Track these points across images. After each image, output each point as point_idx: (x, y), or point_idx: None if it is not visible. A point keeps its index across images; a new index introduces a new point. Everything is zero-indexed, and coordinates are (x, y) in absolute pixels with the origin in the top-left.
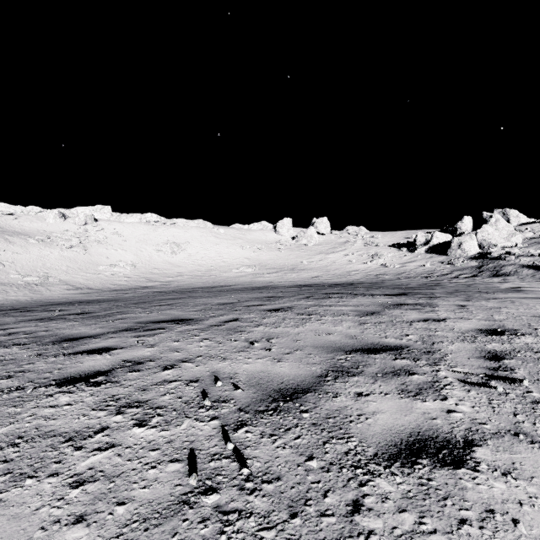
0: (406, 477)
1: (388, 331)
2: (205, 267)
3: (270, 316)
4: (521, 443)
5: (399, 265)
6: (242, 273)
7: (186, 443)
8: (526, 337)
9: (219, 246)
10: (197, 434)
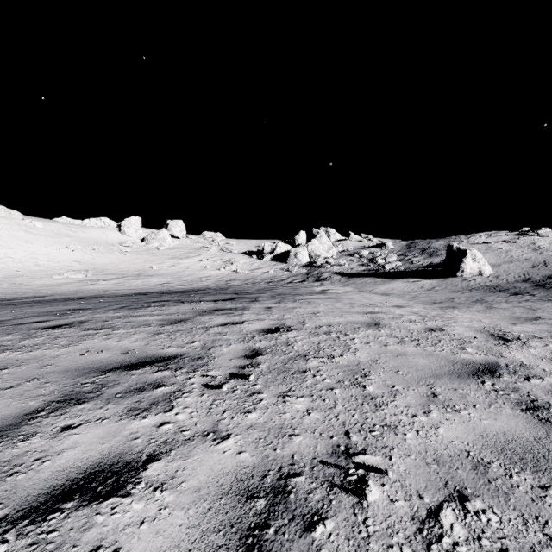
0: (19, 540)
1: (178, 339)
2: (4, 271)
3: (37, 336)
4: (204, 443)
5: (249, 271)
6: (67, 280)
7: None
8: (293, 332)
9: (32, 244)
10: None
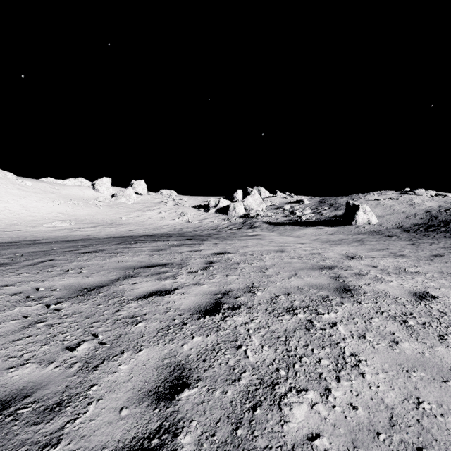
0: (143, 301)
1: (166, 257)
2: (5, 221)
3: (83, 256)
4: (195, 286)
5: (198, 221)
6: (55, 228)
7: (20, 314)
8: (231, 254)
9: (25, 200)
10: (27, 310)
